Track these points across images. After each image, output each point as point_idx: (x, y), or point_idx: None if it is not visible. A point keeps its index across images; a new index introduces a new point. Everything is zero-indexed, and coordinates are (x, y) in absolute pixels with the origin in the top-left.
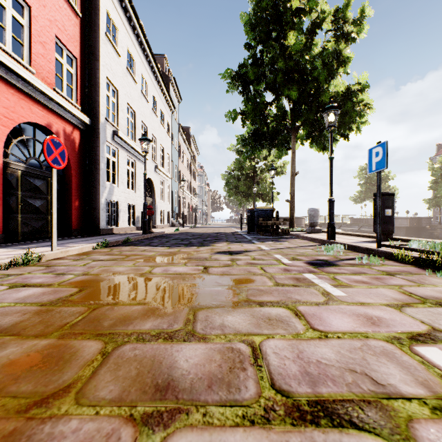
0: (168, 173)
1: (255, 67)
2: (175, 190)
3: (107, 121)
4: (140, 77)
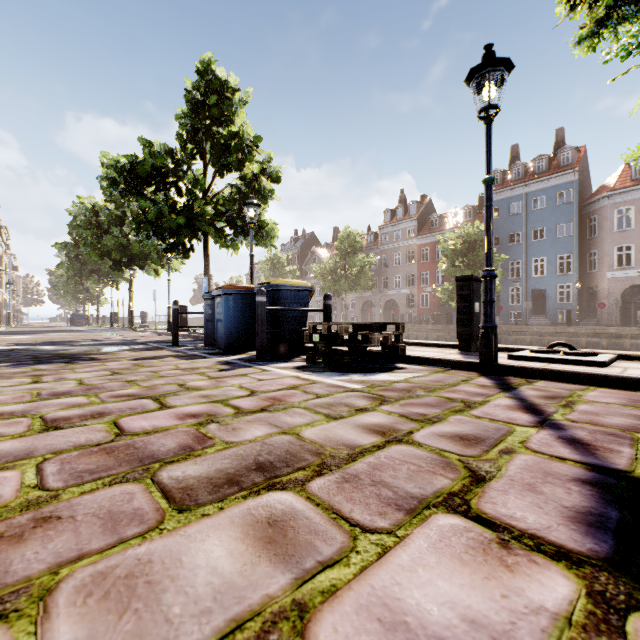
0: None
1: (74, 248)
2: None
3: None
4: None
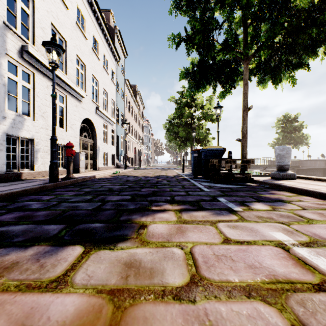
0: (113, 118)
1: None
2: (121, 135)
3: (8, 27)
4: (74, 6)
